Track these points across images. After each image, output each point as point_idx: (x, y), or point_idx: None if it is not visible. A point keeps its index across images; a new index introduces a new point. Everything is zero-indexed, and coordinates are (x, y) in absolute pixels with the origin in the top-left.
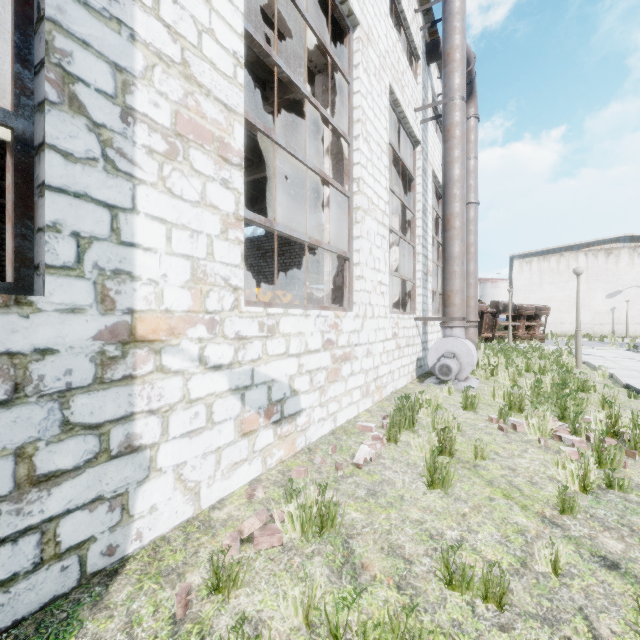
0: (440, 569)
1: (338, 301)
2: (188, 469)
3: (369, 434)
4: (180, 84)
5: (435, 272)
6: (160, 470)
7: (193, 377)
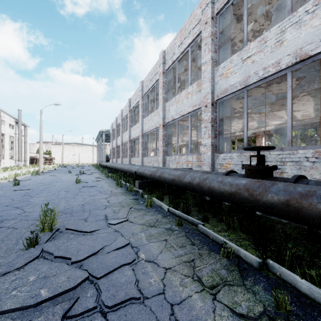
0: None
1: (2, 158)
2: None
3: None
4: None
5: None
6: None
7: None
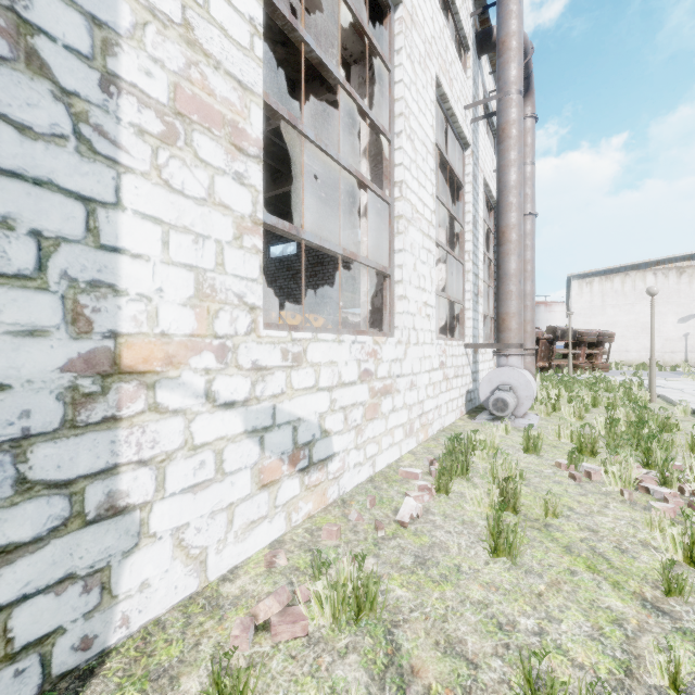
0: (519, 683)
1: (377, 325)
2: (191, 532)
3: (415, 483)
4: (181, 50)
5: (485, 293)
6: (154, 536)
7: (198, 417)
